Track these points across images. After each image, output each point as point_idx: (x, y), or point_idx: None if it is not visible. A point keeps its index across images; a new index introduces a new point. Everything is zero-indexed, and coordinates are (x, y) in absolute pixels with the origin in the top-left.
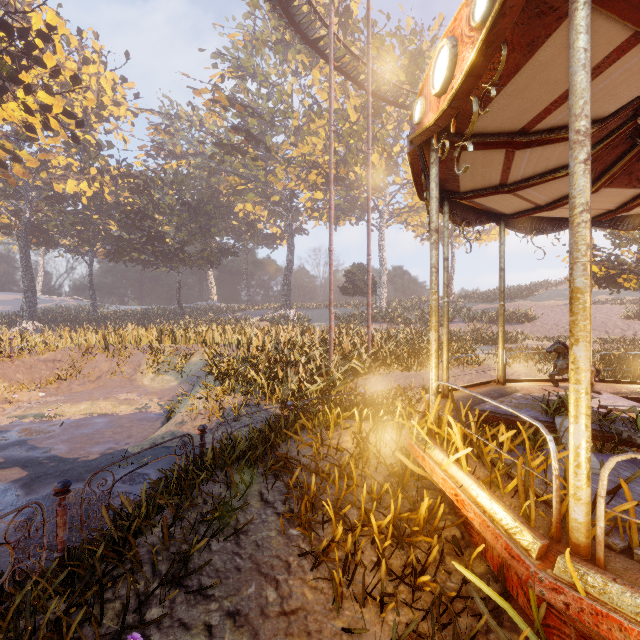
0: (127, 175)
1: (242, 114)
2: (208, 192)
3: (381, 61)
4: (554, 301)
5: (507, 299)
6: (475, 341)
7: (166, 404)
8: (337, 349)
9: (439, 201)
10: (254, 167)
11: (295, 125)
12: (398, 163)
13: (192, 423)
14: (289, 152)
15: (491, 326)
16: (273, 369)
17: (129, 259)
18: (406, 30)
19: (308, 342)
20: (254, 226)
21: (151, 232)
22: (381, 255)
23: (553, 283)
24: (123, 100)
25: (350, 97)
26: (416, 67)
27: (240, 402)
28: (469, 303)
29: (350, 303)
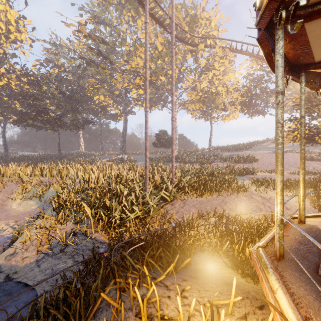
0: (25, 74)
1: (96, 41)
2: (78, 88)
3: (175, 18)
4: (263, 151)
5: (239, 150)
6: (231, 173)
7: (19, 226)
8: (151, 182)
9: (266, 31)
10: (104, 74)
11: (127, 49)
12: (184, 75)
13: (22, 254)
14: (124, 65)
15: (240, 164)
16: (104, 198)
17: (27, 124)
18: (188, 4)
19: (131, 176)
20: (105, 108)
21: (39, 108)
22: (175, 126)
23: (260, 142)
24: (24, 30)
25: (158, 37)
26: (194, 23)
27: (70, 230)
28: (220, 152)
29: (158, 151)
